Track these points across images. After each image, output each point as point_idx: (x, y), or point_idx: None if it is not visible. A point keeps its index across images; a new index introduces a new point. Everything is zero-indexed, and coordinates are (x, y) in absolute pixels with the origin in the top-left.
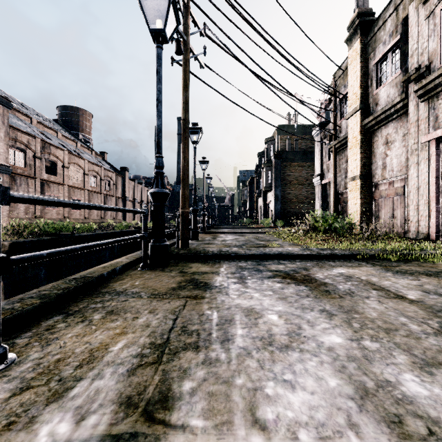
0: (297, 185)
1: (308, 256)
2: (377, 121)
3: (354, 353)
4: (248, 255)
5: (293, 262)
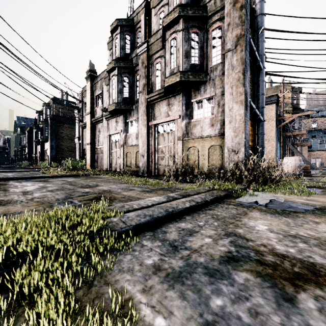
0: (68, 140)
1: (52, 177)
2: (96, 121)
3: (43, 185)
4: (23, 178)
5: (44, 179)
